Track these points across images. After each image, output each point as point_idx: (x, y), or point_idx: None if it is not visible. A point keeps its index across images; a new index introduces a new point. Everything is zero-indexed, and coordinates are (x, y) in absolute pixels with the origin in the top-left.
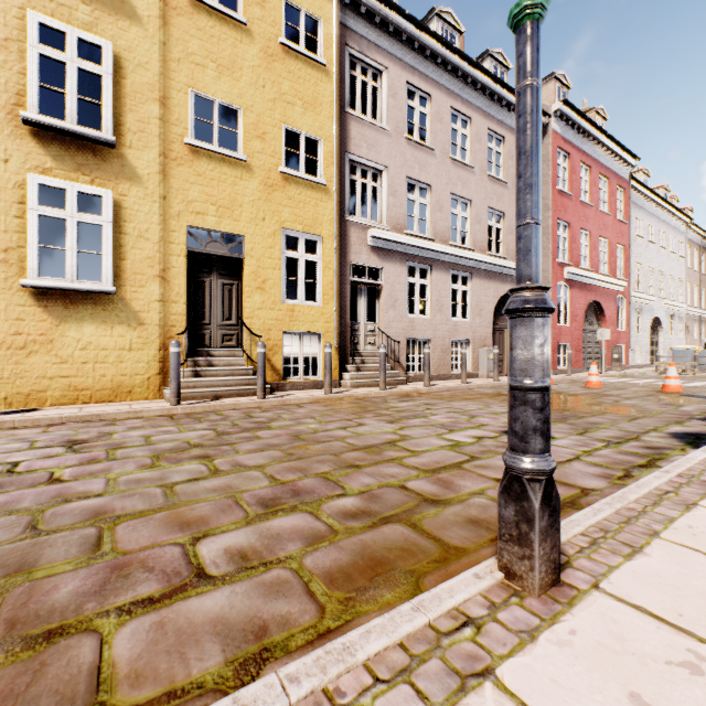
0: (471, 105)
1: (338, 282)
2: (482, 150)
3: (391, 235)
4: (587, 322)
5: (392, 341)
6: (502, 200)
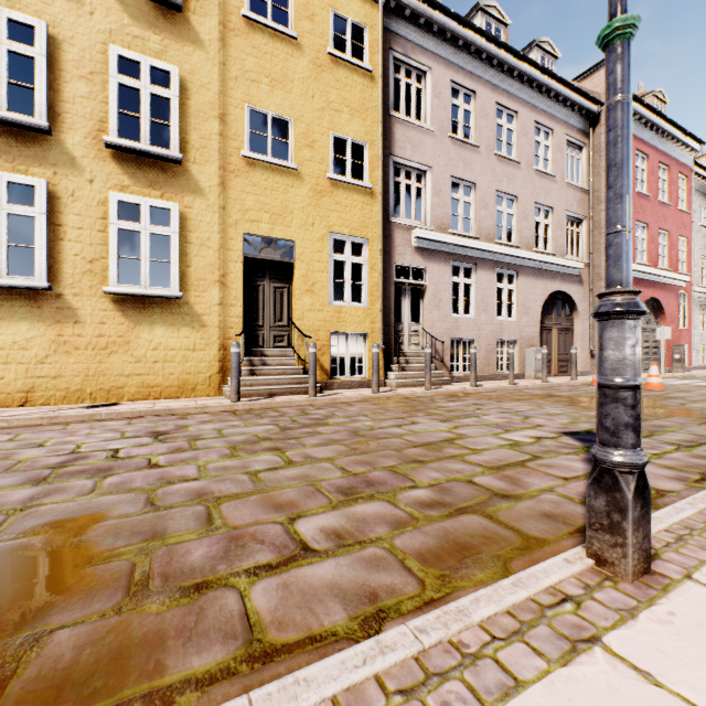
0: (517, 99)
1: (383, 284)
2: (529, 144)
3: (435, 235)
4: (644, 320)
5: (436, 341)
6: (550, 194)
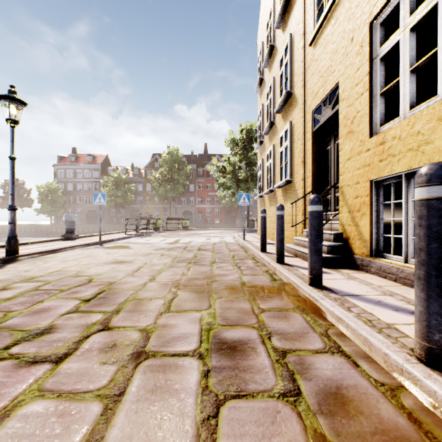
0: None
1: None
2: None
3: None
4: None
5: None
6: None
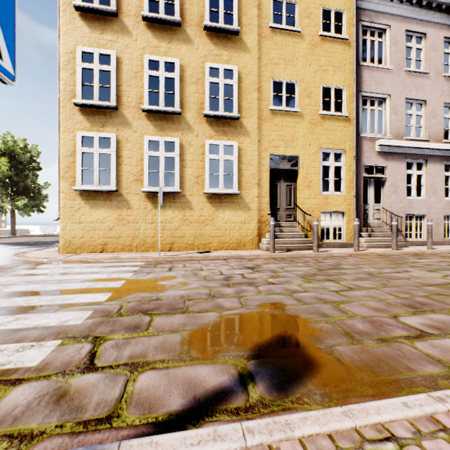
0: None
1: (355, 179)
2: None
3: (394, 142)
4: None
5: (393, 216)
6: None
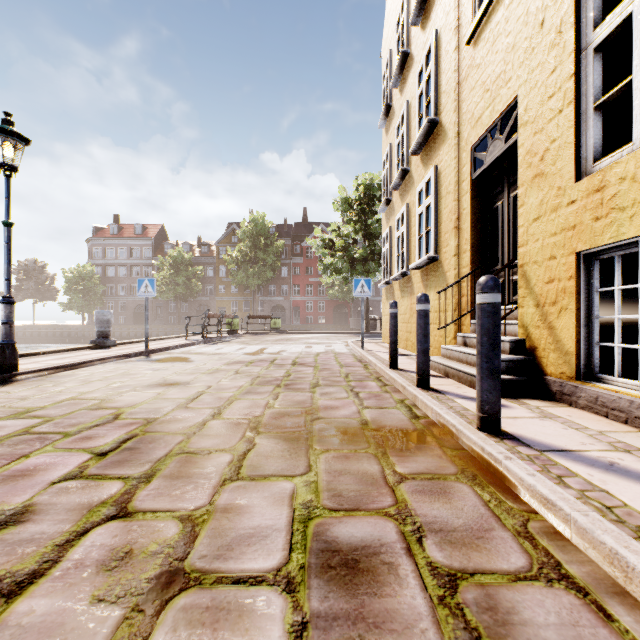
0: None
1: None
2: None
3: None
4: None
5: None
6: None
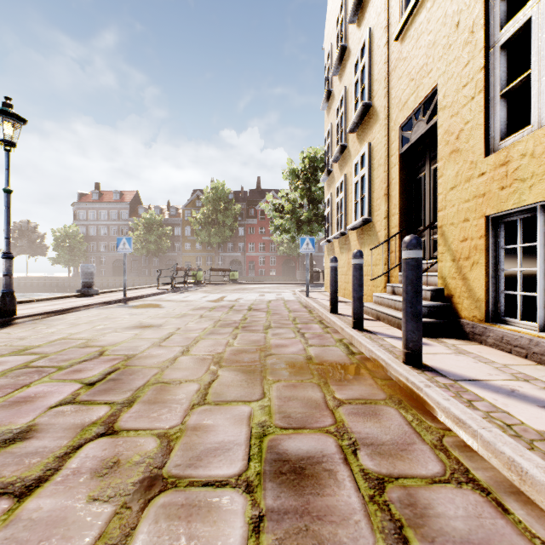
0: None
1: None
2: None
3: None
4: None
5: None
6: None
